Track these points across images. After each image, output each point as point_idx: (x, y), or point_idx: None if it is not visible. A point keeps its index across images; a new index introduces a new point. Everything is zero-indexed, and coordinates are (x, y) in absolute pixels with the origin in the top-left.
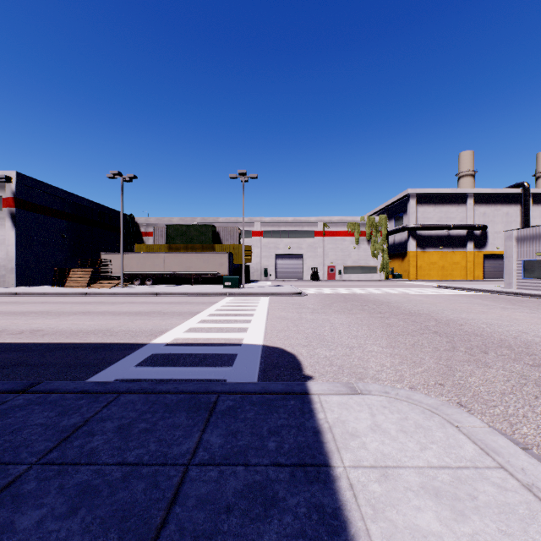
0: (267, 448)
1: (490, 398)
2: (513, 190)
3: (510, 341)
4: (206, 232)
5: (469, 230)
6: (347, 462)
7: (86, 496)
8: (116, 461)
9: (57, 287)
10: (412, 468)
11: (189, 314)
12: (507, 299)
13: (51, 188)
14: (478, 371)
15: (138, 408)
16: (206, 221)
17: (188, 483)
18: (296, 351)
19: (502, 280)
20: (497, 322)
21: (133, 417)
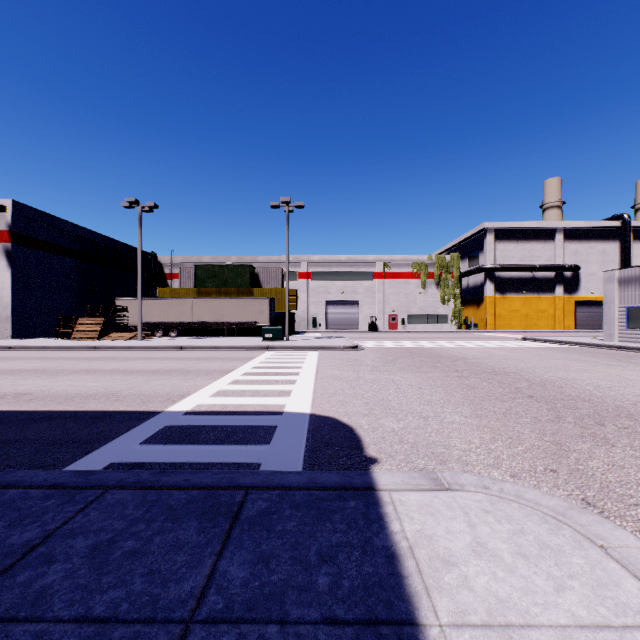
0: (316, 587)
1: (626, 492)
2: (611, 223)
3: (629, 409)
4: (243, 273)
5: (558, 271)
6: (443, 617)
7: None
8: (74, 615)
9: (62, 340)
10: (551, 629)
11: (219, 373)
12: (610, 354)
13: (55, 219)
14: (598, 451)
15: (128, 514)
16: (243, 261)
17: None
18: (353, 422)
19: (598, 331)
20: (605, 383)
21: (119, 529)
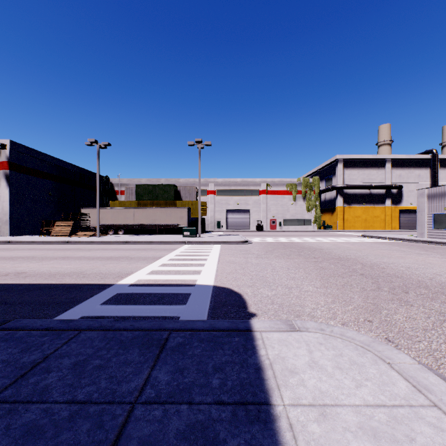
0: (211, 385)
1: (414, 334)
2: (424, 156)
3: (426, 282)
4: (169, 190)
5: (387, 189)
6: (286, 400)
7: (30, 438)
8: (66, 399)
9: (44, 236)
10: (350, 407)
11: (152, 259)
12: (420, 246)
13: (39, 153)
14: (401, 309)
15: (95, 345)
16: (169, 182)
17: (132, 423)
18: (242, 291)
19: (415, 230)
20: (414, 266)
21: (90, 353)
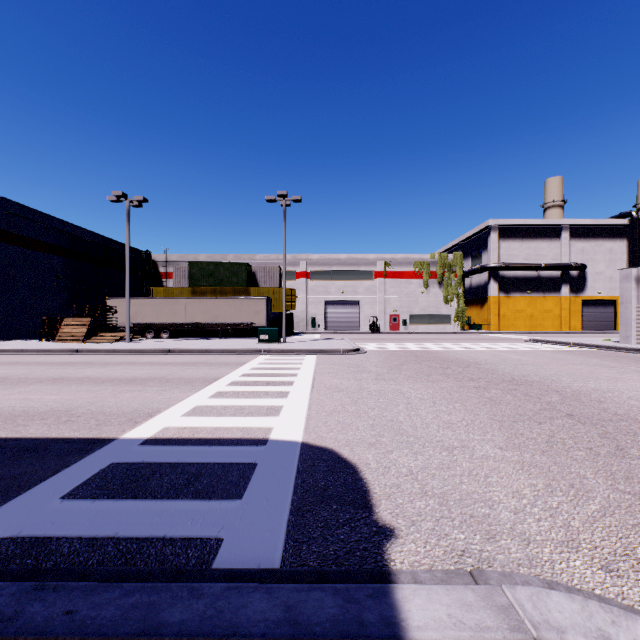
0: None
1: None
2: (618, 221)
3: None
4: (239, 272)
5: (564, 270)
6: None
7: None
8: None
9: (46, 342)
10: None
11: (202, 383)
12: (633, 358)
13: (41, 215)
14: None
15: None
16: (240, 260)
17: None
18: (357, 457)
19: (605, 332)
20: None
21: None
